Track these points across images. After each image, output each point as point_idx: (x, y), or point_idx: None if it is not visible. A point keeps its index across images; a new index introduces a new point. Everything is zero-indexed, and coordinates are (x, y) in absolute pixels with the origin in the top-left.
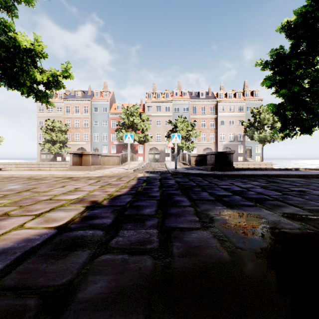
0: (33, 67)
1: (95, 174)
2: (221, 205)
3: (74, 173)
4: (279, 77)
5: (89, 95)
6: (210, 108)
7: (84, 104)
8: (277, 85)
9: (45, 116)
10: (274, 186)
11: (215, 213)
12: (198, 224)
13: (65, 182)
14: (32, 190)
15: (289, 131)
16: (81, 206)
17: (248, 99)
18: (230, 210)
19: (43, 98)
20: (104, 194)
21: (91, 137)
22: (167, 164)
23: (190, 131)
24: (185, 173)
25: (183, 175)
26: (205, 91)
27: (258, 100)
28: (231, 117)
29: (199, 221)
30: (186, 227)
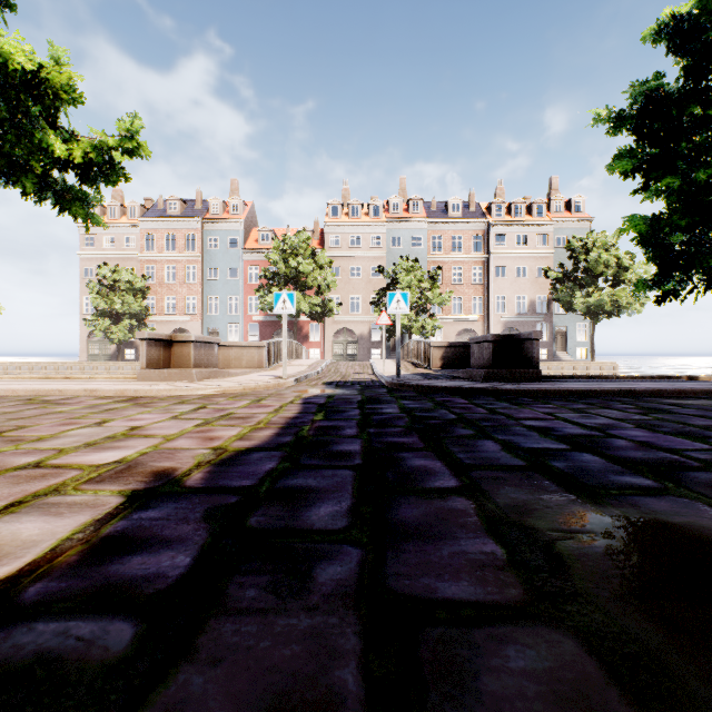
0: (42, 122)
1: (200, 389)
2: (556, 487)
3: (145, 387)
4: (655, 149)
5: (198, 210)
6: (472, 239)
7: (186, 231)
8: (648, 171)
9: (97, 257)
10: (669, 423)
11: (551, 524)
12: (511, 581)
13: (112, 411)
14: (7, 435)
15: (676, 285)
16: (114, 492)
17: (561, 219)
18: (594, 508)
19: (77, 205)
20: (204, 448)
21: (202, 306)
22: (375, 366)
23: (427, 291)
24: (423, 386)
25: (418, 391)
26: (461, 200)
27: (582, 220)
28: (521, 259)
29: (510, 564)
30: (469, 596)
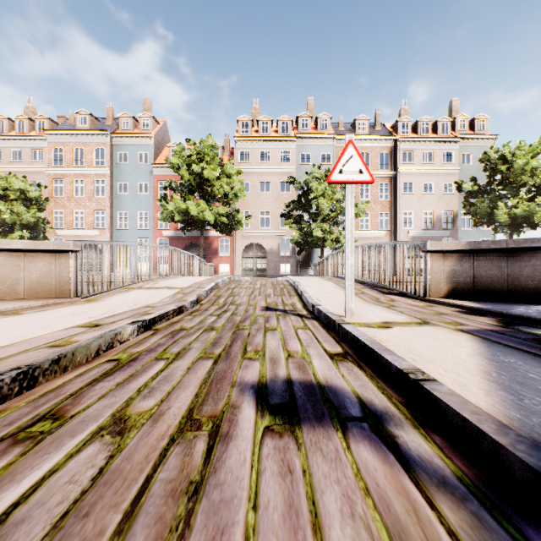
0: None
1: None
2: None
3: None
4: None
5: (108, 125)
6: (379, 156)
7: (95, 145)
8: None
9: (4, 171)
10: None
11: None
12: None
13: None
14: None
15: None
16: None
17: (466, 137)
18: None
19: None
20: None
21: (112, 220)
22: (305, 291)
23: (339, 203)
24: None
25: None
26: (368, 118)
27: (486, 138)
28: (427, 175)
29: None
30: None
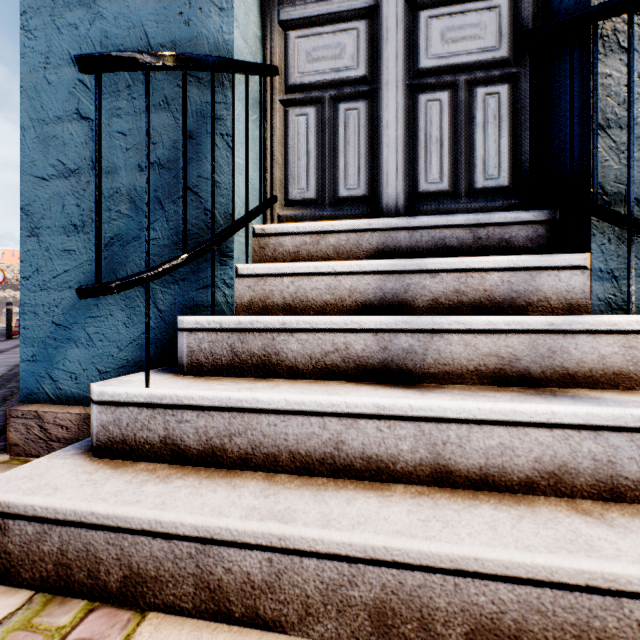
0: None
1: None
2: None
3: None
4: None
5: None
6: None
7: None
8: None
9: None
10: None
11: None
12: None
13: None
14: None
15: None
16: None
17: None
18: None
19: None
20: None
21: None
22: None
23: None
24: None
25: None
26: None
27: None
28: None
29: None
30: None
